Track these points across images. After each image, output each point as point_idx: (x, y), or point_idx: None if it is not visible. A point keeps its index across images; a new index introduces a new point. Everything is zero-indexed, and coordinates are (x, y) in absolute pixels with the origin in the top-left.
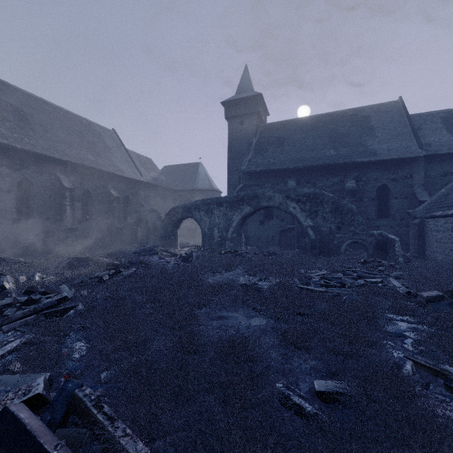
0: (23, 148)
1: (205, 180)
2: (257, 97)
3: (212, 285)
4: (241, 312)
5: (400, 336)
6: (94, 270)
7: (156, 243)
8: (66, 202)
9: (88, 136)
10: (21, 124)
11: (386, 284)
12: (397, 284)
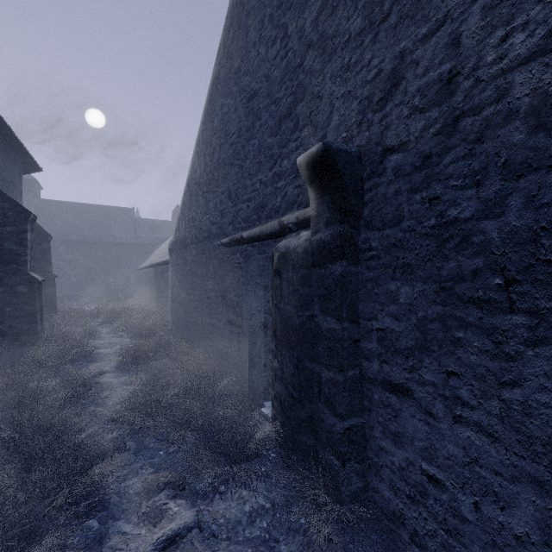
0: None
1: None
2: (33, 180)
3: None
4: None
5: None
6: None
7: None
8: None
9: None
10: None
11: None
12: None
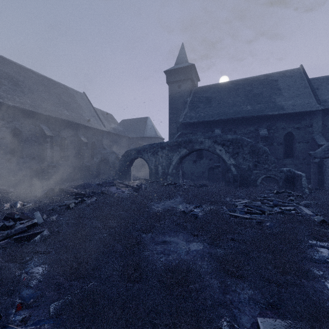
0: (14, 105)
1: (152, 130)
2: (191, 67)
3: (157, 213)
4: (181, 237)
5: (325, 263)
6: (64, 199)
7: (115, 177)
8: (47, 146)
9: (65, 97)
10: (14, 87)
11: (298, 211)
12: (308, 212)
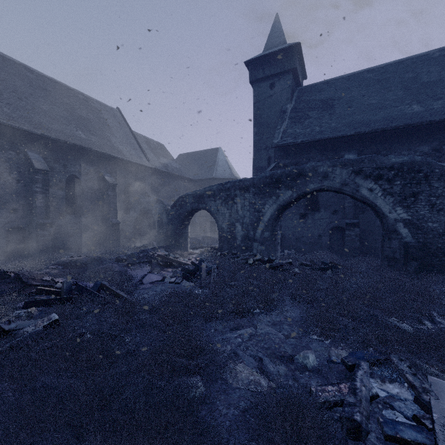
0: None
1: (225, 168)
2: (293, 48)
3: None
4: None
5: None
6: None
7: (160, 244)
8: (37, 189)
9: (82, 112)
10: None
11: None
12: None
